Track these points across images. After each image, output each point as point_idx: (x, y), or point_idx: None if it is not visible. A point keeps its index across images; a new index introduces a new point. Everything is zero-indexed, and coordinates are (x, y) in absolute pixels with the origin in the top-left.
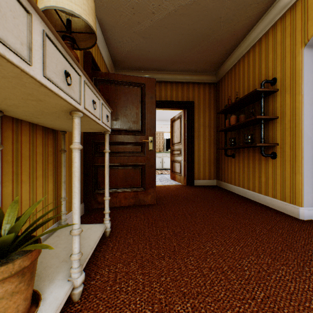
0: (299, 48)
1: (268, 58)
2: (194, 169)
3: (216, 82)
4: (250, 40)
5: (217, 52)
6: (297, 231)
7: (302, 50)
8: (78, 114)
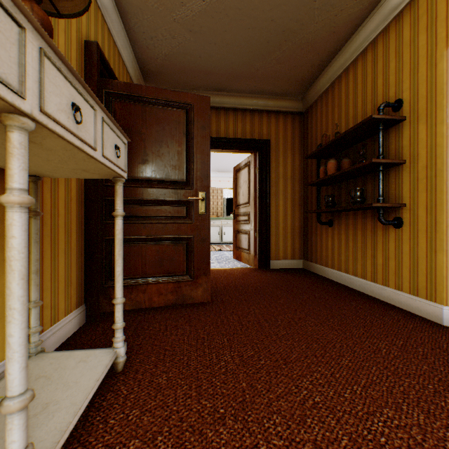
0: (443, 48)
1: (388, 69)
2: (270, 244)
3: (304, 112)
4: (358, 43)
5: (306, 62)
6: (448, 349)
7: (448, 52)
8: (20, 120)
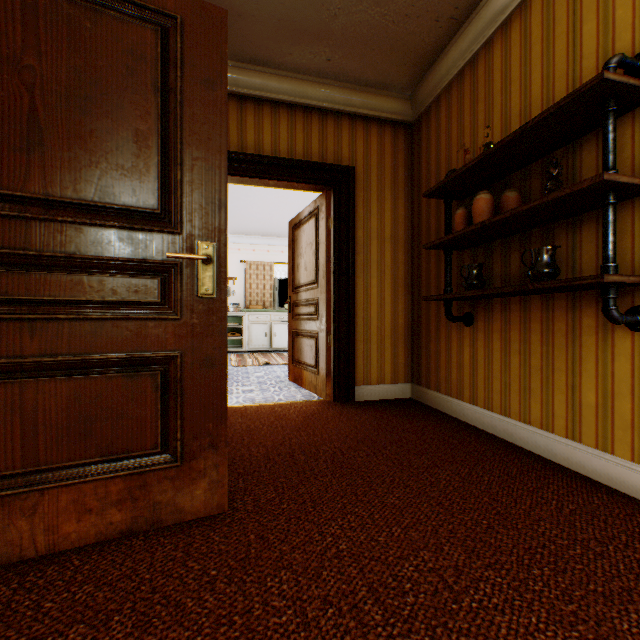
0: None
1: None
2: (355, 357)
3: (413, 122)
4: None
5: (429, 7)
6: None
7: None
8: None
